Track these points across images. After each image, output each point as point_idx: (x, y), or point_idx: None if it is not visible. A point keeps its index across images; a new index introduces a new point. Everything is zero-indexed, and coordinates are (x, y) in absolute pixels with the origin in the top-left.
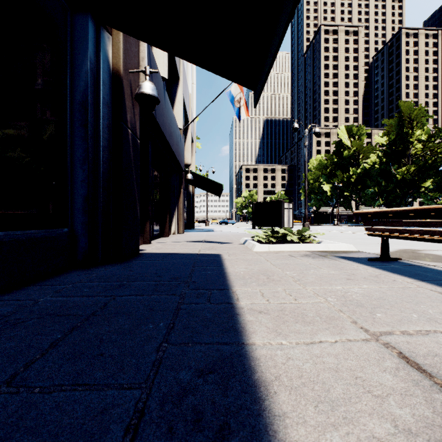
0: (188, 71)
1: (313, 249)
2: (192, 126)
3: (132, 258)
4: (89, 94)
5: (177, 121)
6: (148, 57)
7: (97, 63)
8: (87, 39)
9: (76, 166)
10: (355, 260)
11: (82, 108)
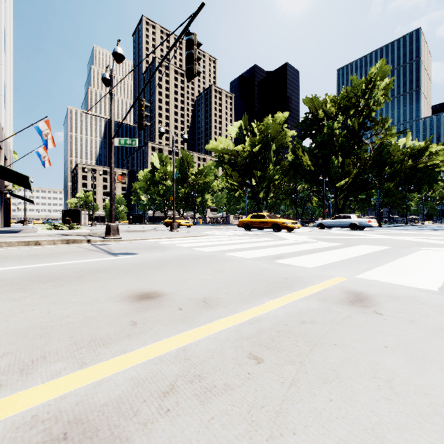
0: (6, 127)
1: None
2: (10, 158)
3: None
4: None
5: None
6: None
7: None
8: None
9: None
10: None
11: None
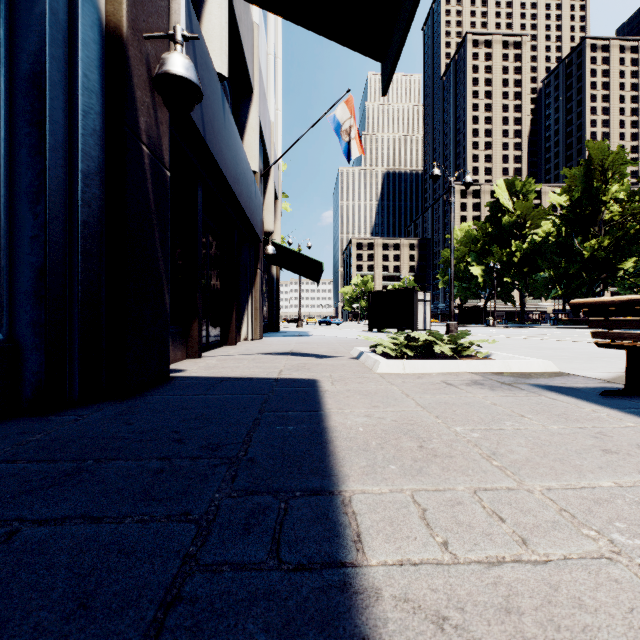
0: (269, 87)
1: (482, 370)
2: (276, 174)
3: (149, 389)
4: (48, 60)
5: (249, 160)
6: (186, 24)
7: (70, 6)
8: None
9: (20, 207)
10: (575, 393)
11: (33, 89)
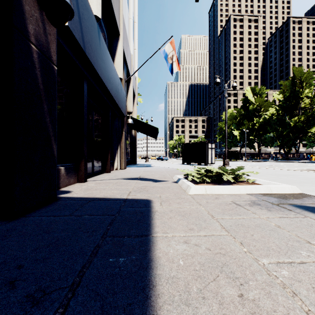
0: (130, 36)
1: (254, 192)
2: (134, 82)
3: (36, 210)
4: None
5: (117, 72)
6: None
7: None
8: None
9: None
10: None
11: None
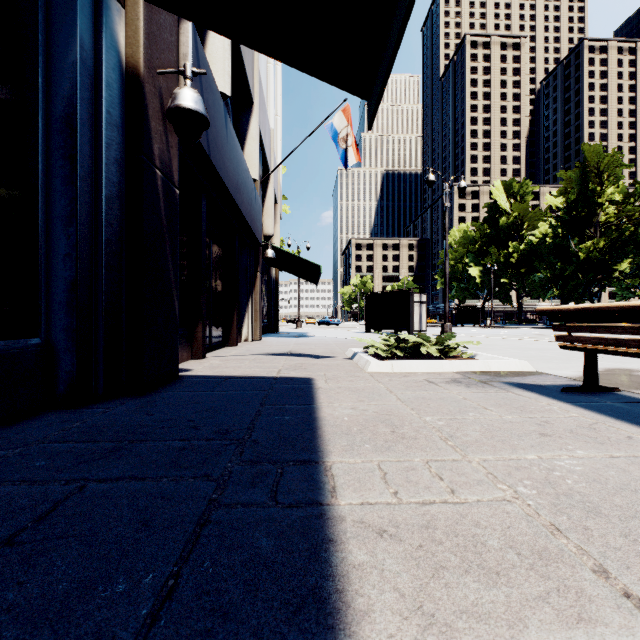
0: (268, 95)
1: (464, 369)
2: (275, 179)
3: (162, 387)
4: (79, 102)
5: (249, 168)
6: (193, 54)
7: (95, 52)
8: (75, 5)
9: (55, 229)
10: (539, 390)
11: (66, 127)
